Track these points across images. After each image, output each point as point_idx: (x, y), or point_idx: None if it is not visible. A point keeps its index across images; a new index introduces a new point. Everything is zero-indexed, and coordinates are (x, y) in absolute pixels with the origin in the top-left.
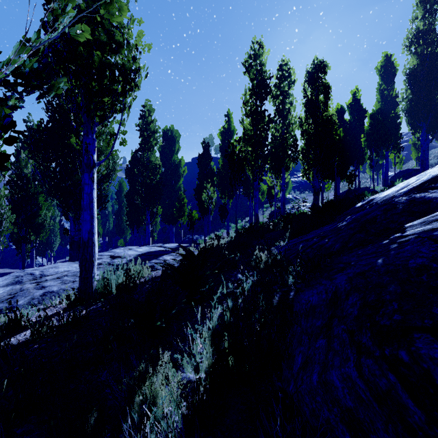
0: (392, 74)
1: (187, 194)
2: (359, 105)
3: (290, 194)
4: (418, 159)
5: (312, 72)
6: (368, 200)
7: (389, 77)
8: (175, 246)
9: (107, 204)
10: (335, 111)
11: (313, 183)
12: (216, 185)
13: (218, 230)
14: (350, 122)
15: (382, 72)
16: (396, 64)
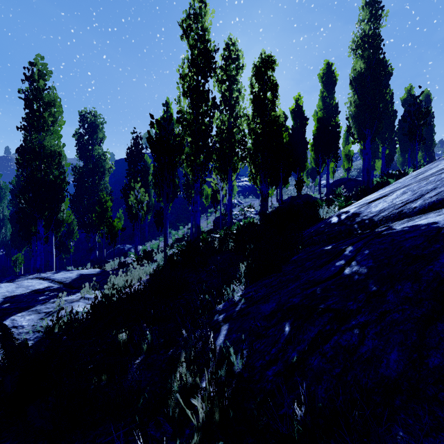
0: (333, 83)
1: (121, 194)
2: (302, 112)
3: (235, 198)
4: (347, 170)
5: (260, 66)
6: (348, 214)
7: (331, 85)
8: (72, 276)
9: (2, 205)
10: (282, 112)
11: (260, 188)
12: (152, 186)
13: (156, 238)
14: (293, 129)
15: (324, 79)
16: (336, 74)
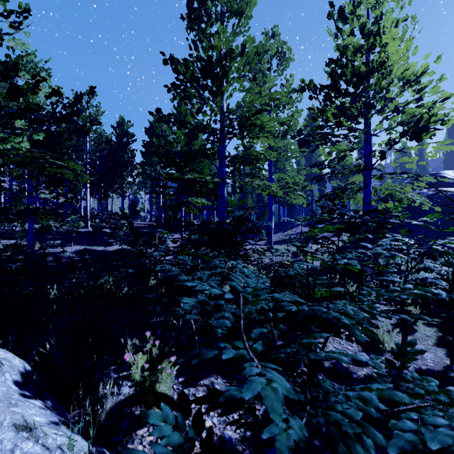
0: None
1: None
2: None
3: None
4: None
5: (450, 129)
6: None
7: None
8: None
9: None
10: None
11: None
12: None
13: None
14: None
15: None
16: None
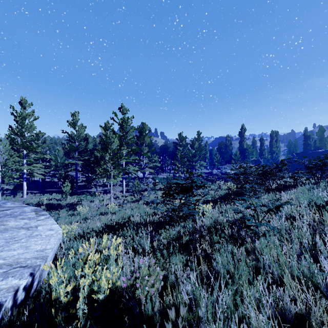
0: None
1: None
2: None
3: None
4: None
5: None
6: None
7: None
8: None
9: None
10: None
11: None
12: None
13: None
14: None
15: None
16: None
